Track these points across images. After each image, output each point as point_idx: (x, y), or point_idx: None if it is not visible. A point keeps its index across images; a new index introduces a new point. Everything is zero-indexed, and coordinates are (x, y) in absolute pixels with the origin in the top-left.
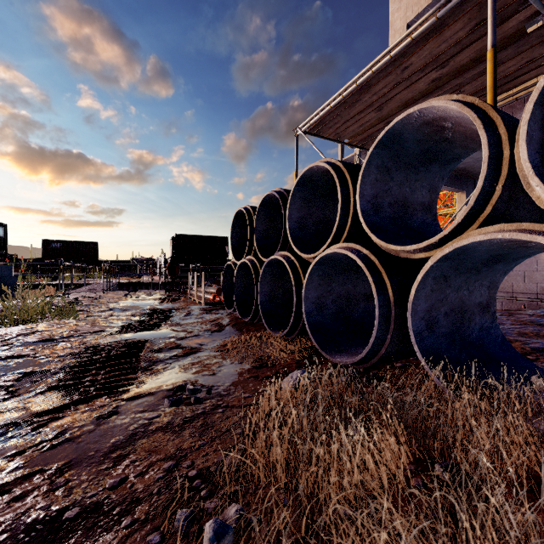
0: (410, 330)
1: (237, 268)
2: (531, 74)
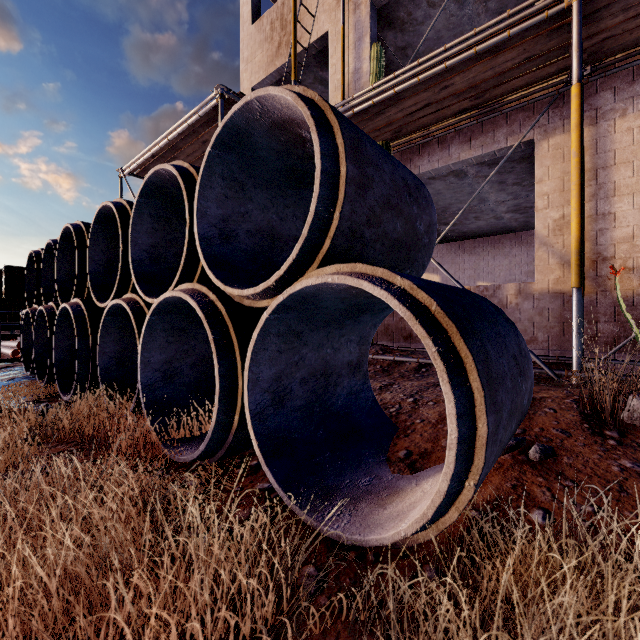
0: (98, 366)
1: (24, 317)
2: None
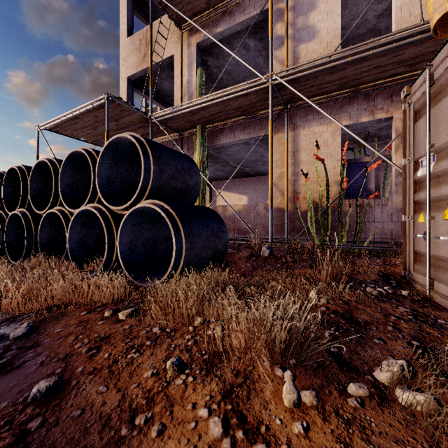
0: (39, 244)
1: None
2: (163, 134)
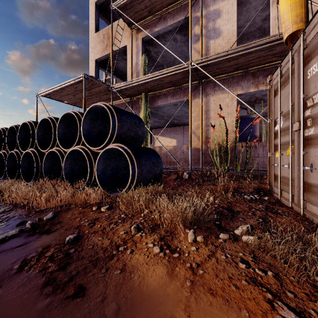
0: (43, 171)
1: None
2: (119, 98)
